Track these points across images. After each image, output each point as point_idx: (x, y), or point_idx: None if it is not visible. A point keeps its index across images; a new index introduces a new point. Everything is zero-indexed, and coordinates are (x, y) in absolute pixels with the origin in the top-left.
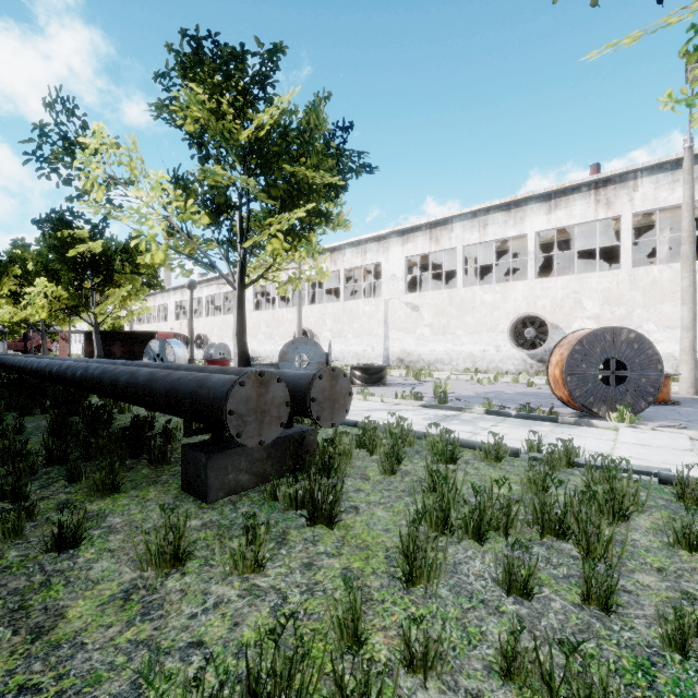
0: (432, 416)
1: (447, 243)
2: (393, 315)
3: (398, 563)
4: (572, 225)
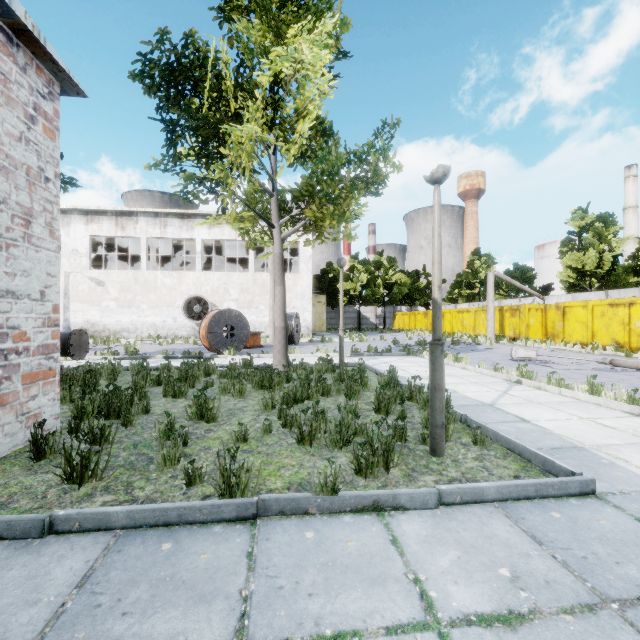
0: (129, 362)
1: (133, 232)
2: (75, 288)
3: (132, 387)
4: (223, 239)
